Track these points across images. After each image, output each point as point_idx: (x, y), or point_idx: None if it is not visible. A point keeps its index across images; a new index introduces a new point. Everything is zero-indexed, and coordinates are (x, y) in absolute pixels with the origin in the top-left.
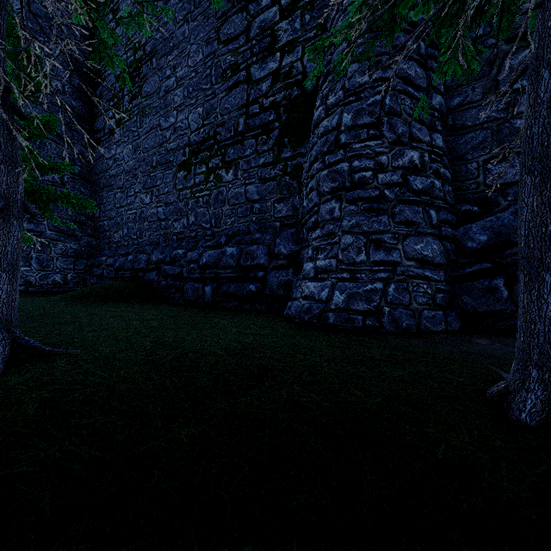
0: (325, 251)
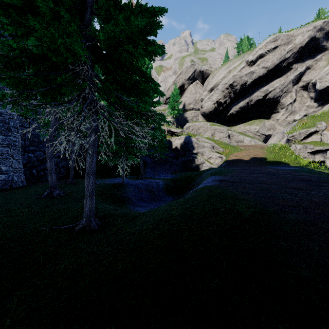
0: (6, 164)
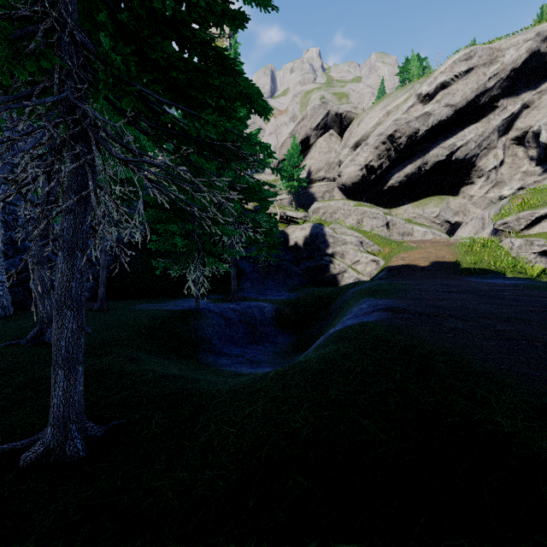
0: None
